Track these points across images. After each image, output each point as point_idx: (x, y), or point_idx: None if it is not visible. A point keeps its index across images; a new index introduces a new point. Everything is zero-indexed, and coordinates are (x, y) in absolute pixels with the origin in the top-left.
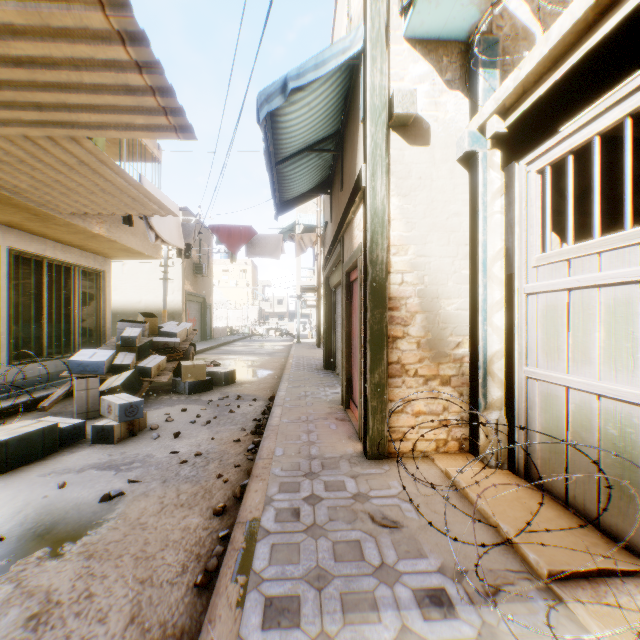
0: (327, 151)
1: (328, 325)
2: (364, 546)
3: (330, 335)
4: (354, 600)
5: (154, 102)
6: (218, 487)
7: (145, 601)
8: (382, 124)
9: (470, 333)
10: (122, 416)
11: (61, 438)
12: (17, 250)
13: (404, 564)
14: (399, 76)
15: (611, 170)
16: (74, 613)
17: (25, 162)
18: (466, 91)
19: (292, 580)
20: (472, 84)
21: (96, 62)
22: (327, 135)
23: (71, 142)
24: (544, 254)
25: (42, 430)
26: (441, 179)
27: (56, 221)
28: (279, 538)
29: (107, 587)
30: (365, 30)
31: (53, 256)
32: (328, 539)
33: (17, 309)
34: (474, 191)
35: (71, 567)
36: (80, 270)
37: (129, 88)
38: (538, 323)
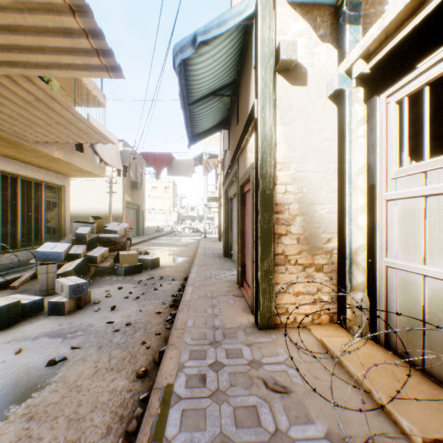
0: (226, 96)
1: (226, 225)
2: (260, 411)
3: (228, 232)
4: None
5: (88, 44)
6: (142, 352)
7: None
8: (270, 68)
9: (338, 231)
10: (71, 294)
11: (24, 311)
12: None
13: (295, 430)
14: (283, 32)
15: None
16: None
17: None
18: (335, 44)
19: None
20: (340, 38)
21: (36, 6)
22: (226, 83)
23: (26, 81)
24: (402, 168)
25: (7, 306)
26: (315, 112)
27: (25, 147)
28: (188, 403)
29: None
30: None
31: (25, 174)
32: (230, 404)
33: None
34: (341, 121)
35: (13, 429)
36: (46, 185)
37: (66, 31)
38: (396, 223)
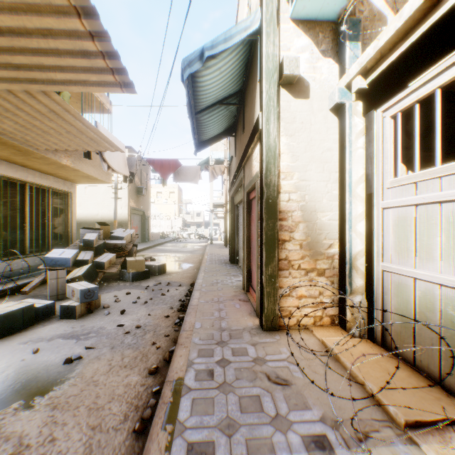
0: (233, 104)
1: (233, 231)
2: (263, 400)
3: (234, 238)
4: (256, 445)
5: (104, 64)
6: (152, 352)
7: (95, 444)
8: (274, 82)
9: (339, 237)
10: (82, 298)
11: (37, 315)
12: (6, 176)
13: (294, 415)
14: (287, 47)
15: (444, 117)
16: (40, 454)
17: (9, 111)
18: (336, 58)
19: (208, 428)
20: (341, 53)
21: (59, 32)
22: (233, 93)
23: (43, 95)
24: (396, 178)
25: (22, 309)
26: (318, 123)
27: (34, 155)
28: (198, 394)
29: (66, 432)
30: (261, 13)
31: (33, 181)
32: (235, 394)
33: (6, 219)
34: (342, 132)
35: (39, 416)
36: (53, 191)
37: (85, 53)
38: (391, 230)
